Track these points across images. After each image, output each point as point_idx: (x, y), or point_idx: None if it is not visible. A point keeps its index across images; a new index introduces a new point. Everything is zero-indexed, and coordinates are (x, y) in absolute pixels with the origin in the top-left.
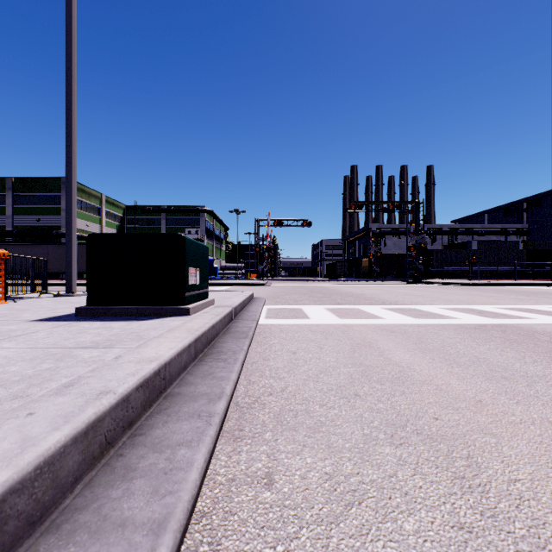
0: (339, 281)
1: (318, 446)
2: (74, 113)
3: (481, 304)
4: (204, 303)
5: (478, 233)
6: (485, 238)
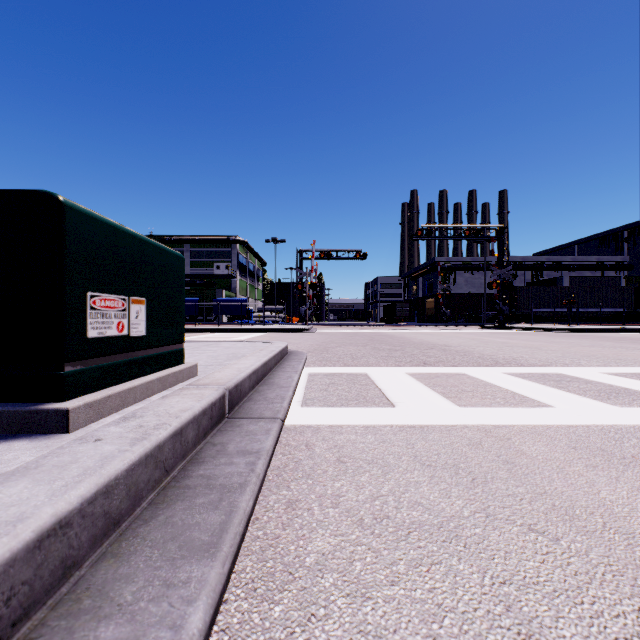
0: (401, 326)
1: None
2: None
3: None
4: (157, 379)
5: (568, 267)
6: (576, 274)
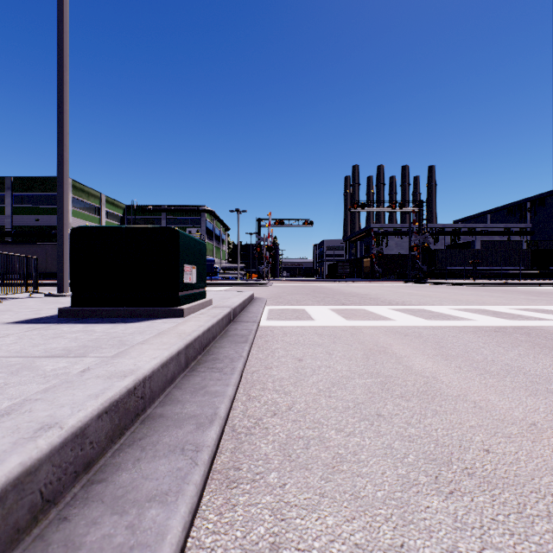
0: (341, 281)
1: (341, 495)
2: (66, 104)
3: (493, 305)
4: (201, 303)
5: (481, 233)
6: (488, 238)
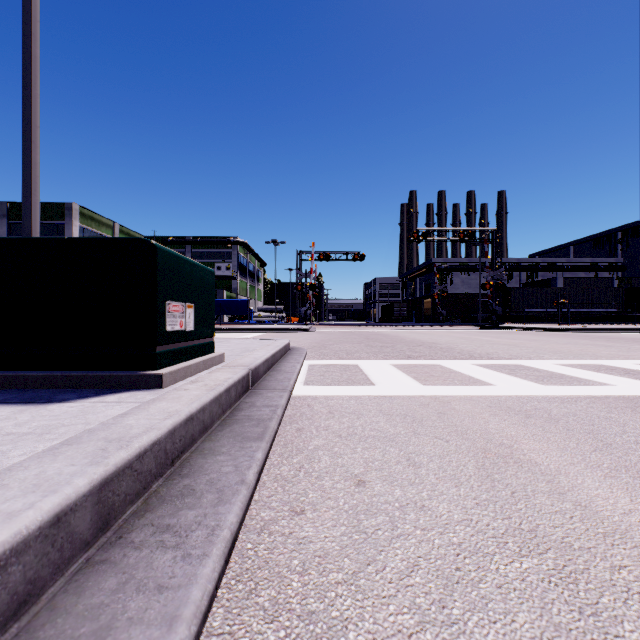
0: (398, 326)
1: None
2: (35, 87)
3: (612, 359)
4: (202, 361)
5: (563, 268)
6: (571, 275)
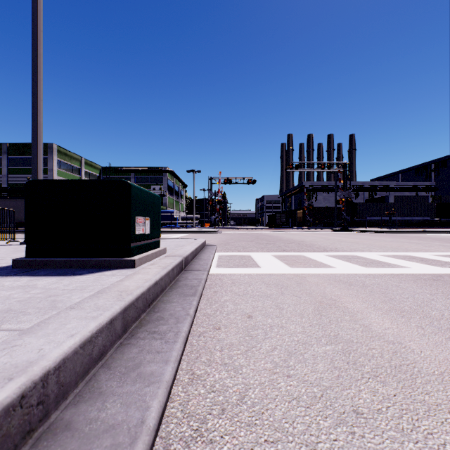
0: (279, 229)
1: None
2: (39, 74)
3: (416, 251)
4: (154, 252)
5: (394, 189)
6: (399, 193)
